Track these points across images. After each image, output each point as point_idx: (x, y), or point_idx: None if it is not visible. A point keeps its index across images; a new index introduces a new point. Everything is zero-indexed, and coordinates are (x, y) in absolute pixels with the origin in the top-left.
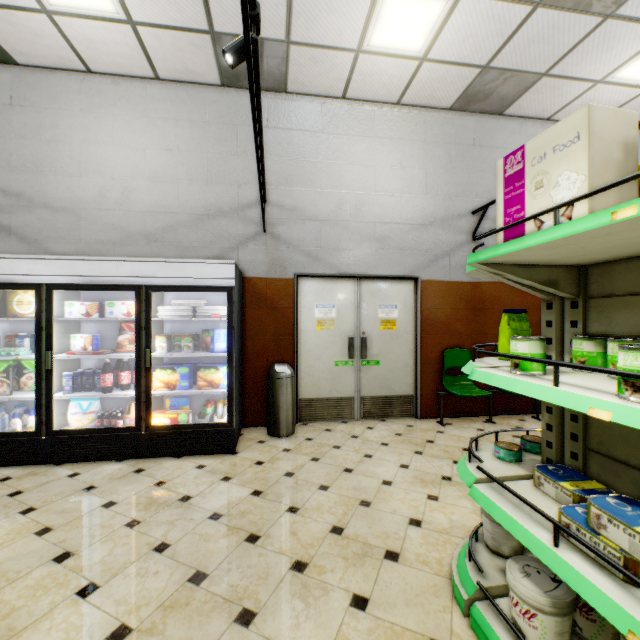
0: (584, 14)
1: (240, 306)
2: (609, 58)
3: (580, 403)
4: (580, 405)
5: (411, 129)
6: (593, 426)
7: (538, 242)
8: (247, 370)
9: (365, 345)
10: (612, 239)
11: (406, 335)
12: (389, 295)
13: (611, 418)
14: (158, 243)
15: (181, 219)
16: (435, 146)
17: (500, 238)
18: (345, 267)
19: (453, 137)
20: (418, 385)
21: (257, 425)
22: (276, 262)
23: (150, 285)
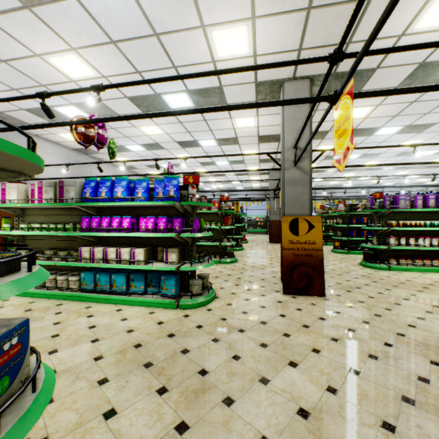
0: (42, 118)
1: None
2: (55, 130)
3: (14, 233)
4: (14, 233)
5: None
6: (26, 242)
7: (7, 206)
8: None
9: None
10: (22, 207)
11: None
12: None
13: (18, 234)
14: None
15: None
16: None
17: (1, 201)
18: None
19: None
20: None
21: None
22: None
23: None
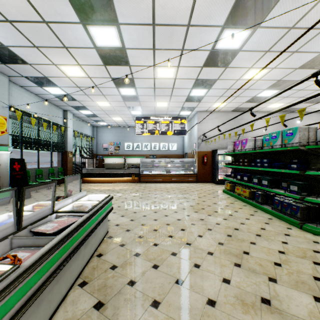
0: None
1: None
2: None
3: None
4: None
5: (319, 117)
6: None
7: None
8: None
9: None
10: None
11: None
12: None
13: None
14: None
15: None
16: None
17: None
18: None
19: None
20: None
21: None
22: None
23: None
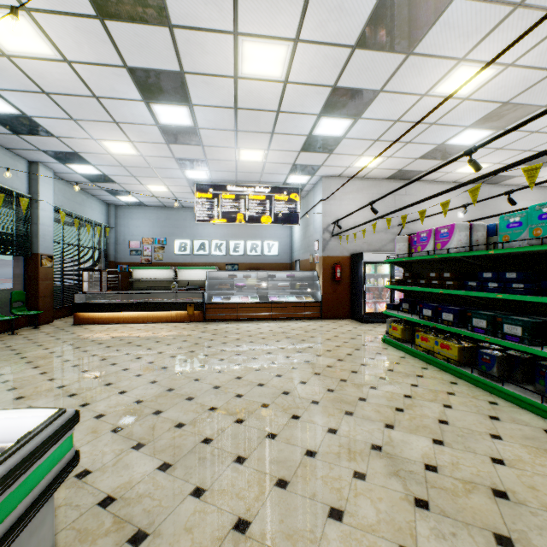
0: None
1: None
2: None
3: None
4: None
5: (539, 196)
6: None
7: None
8: None
9: None
10: None
11: None
12: None
13: None
14: None
15: None
16: None
17: None
18: None
19: None
20: None
21: None
22: None
23: None
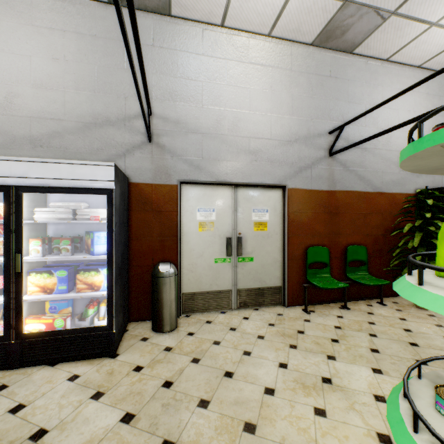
0: None
1: (125, 209)
2: None
3: None
4: None
5: (280, 59)
6: None
7: None
8: (133, 269)
9: (241, 244)
10: None
11: (275, 235)
12: (261, 201)
13: None
14: (44, 148)
15: (68, 126)
16: (299, 75)
17: None
18: (224, 175)
19: (314, 68)
20: (286, 278)
21: (143, 319)
22: (161, 169)
23: (21, 186)
